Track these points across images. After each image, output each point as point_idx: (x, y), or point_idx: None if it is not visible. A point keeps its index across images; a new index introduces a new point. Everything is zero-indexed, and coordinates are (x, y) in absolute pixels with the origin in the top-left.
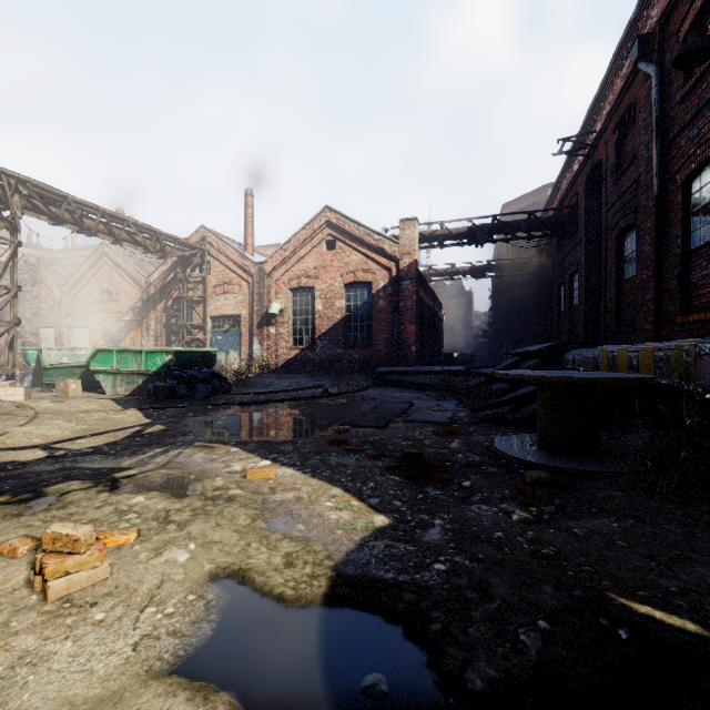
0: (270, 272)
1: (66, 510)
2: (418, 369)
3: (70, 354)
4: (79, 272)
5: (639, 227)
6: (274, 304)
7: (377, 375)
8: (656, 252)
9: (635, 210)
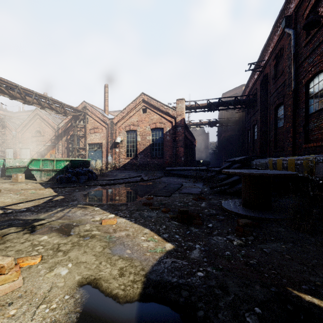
0: (116, 123)
1: (4, 245)
2: (185, 168)
3: (20, 161)
4: (25, 122)
5: (285, 104)
6: (118, 138)
7: (166, 171)
8: (293, 115)
9: (283, 96)
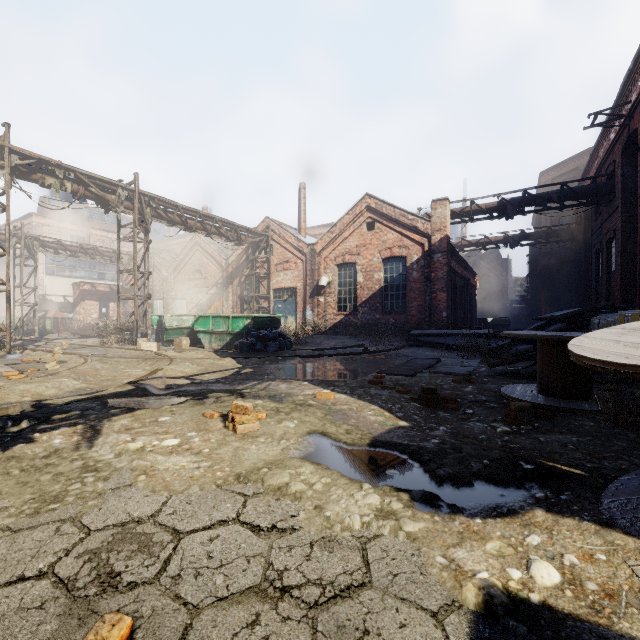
0: (319, 251)
1: (224, 404)
2: (448, 332)
3: (178, 319)
4: (179, 257)
5: None
6: (323, 278)
7: (410, 337)
8: None
9: None
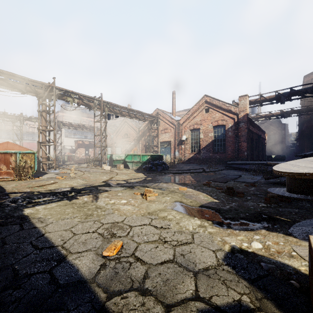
0: (182, 123)
1: (141, 190)
2: (247, 162)
3: (118, 156)
4: (118, 128)
5: None
6: (183, 136)
7: (227, 165)
8: None
9: None
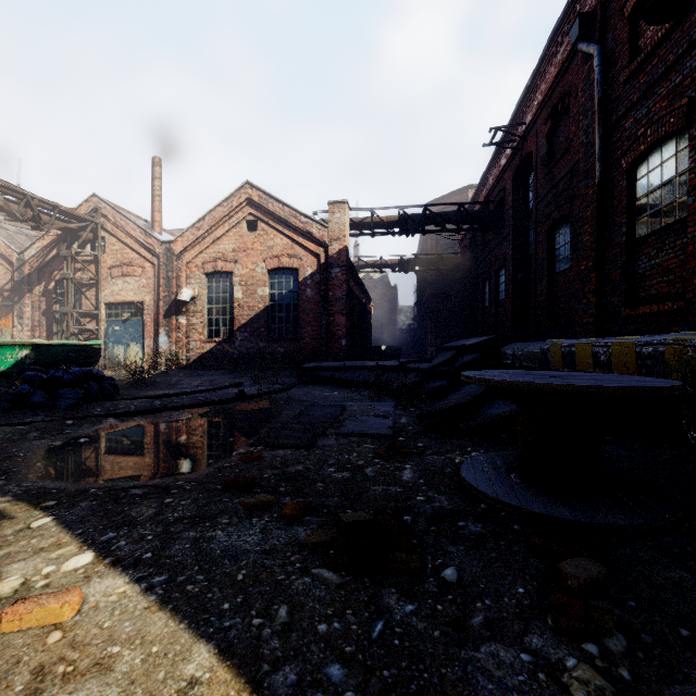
0: (180, 253)
1: None
2: (349, 365)
3: None
4: None
5: (575, 218)
6: (185, 290)
7: (304, 371)
8: (597, 241)
9: (570, 200)
